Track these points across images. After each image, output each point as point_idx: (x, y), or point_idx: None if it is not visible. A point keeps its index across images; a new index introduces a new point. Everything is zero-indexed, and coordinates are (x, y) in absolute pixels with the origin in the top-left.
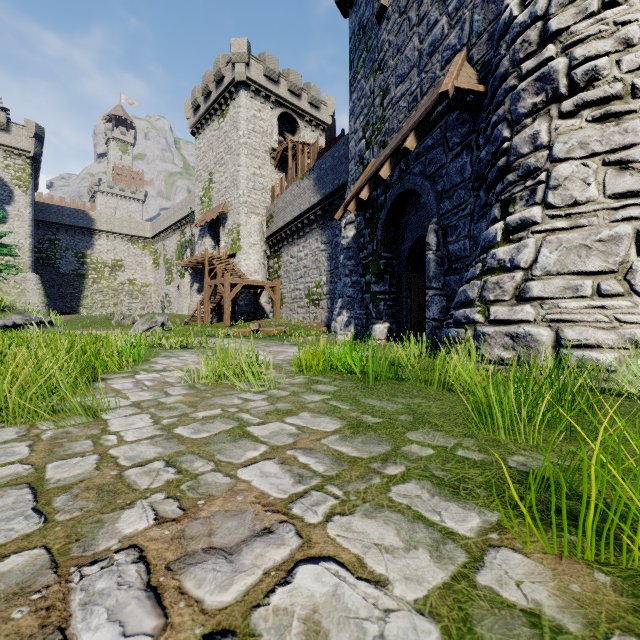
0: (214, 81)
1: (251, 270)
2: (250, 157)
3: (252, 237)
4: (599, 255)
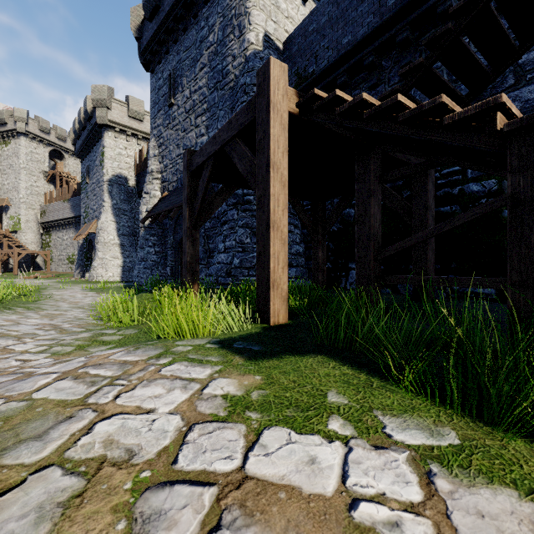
0: None
1: (30, 242)
2: (28, 176)
3: (30, 223)
4: (101, 265)
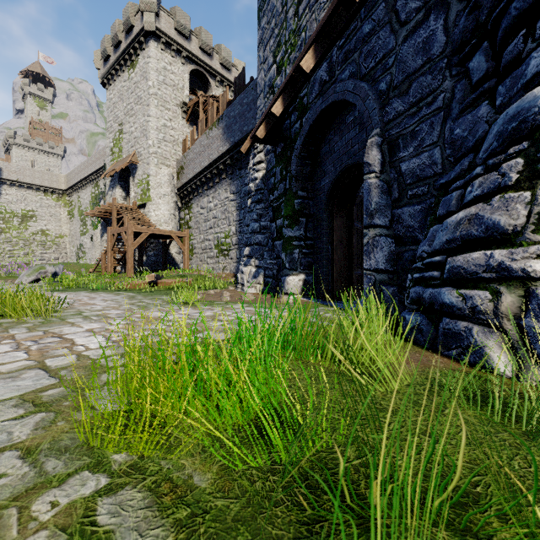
0: (123, 31)
1: (161, 220)
2: (160, 108)
3: (162, 188)
4: None
